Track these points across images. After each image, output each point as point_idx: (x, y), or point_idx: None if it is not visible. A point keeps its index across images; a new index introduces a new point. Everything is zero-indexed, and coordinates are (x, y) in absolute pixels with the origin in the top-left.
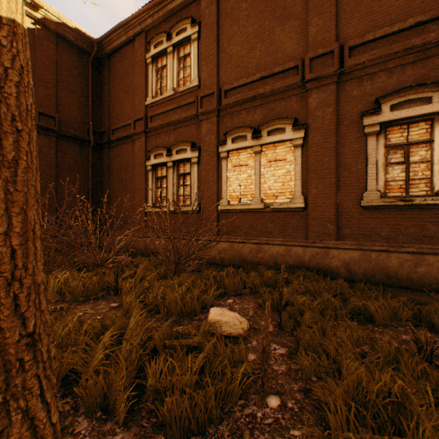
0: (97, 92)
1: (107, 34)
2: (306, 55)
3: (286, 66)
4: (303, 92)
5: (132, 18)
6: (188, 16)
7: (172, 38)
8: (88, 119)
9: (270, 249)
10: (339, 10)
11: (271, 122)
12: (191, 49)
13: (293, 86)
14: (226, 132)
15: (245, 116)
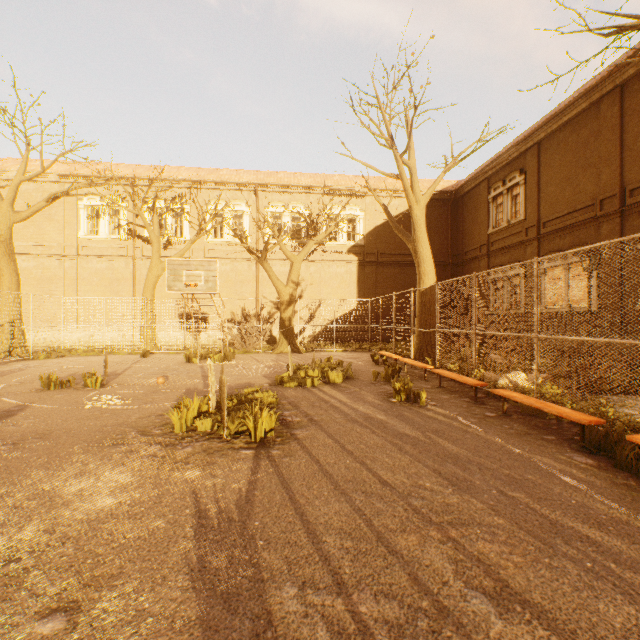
0: (454, 225)
1: (460, 187)
2: (597, 198)
3: (585, 205)
4: (597, 223)
5: (476, 177)
6: (517, 165)
7: (505, 184)
8: (448, 247)
9: (571, 341)
10: (624, 161)
11: (572, 248)
12: (520, 190)
13: (589, 220)
14: (542, 255)
15: (557, 241)
